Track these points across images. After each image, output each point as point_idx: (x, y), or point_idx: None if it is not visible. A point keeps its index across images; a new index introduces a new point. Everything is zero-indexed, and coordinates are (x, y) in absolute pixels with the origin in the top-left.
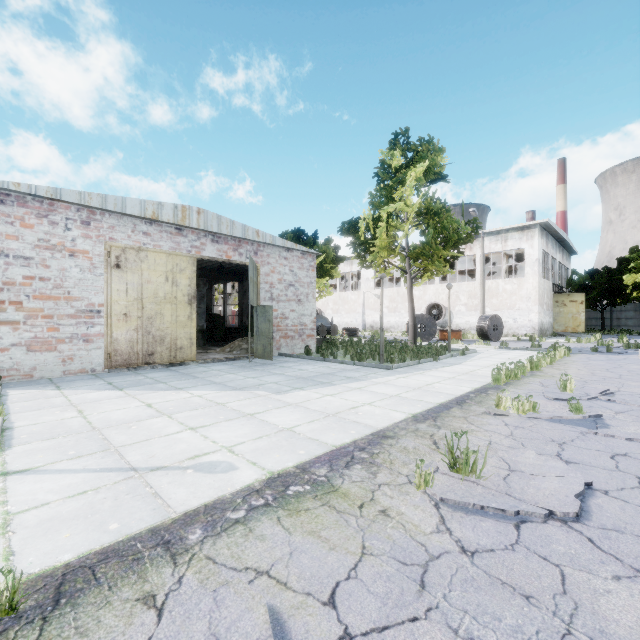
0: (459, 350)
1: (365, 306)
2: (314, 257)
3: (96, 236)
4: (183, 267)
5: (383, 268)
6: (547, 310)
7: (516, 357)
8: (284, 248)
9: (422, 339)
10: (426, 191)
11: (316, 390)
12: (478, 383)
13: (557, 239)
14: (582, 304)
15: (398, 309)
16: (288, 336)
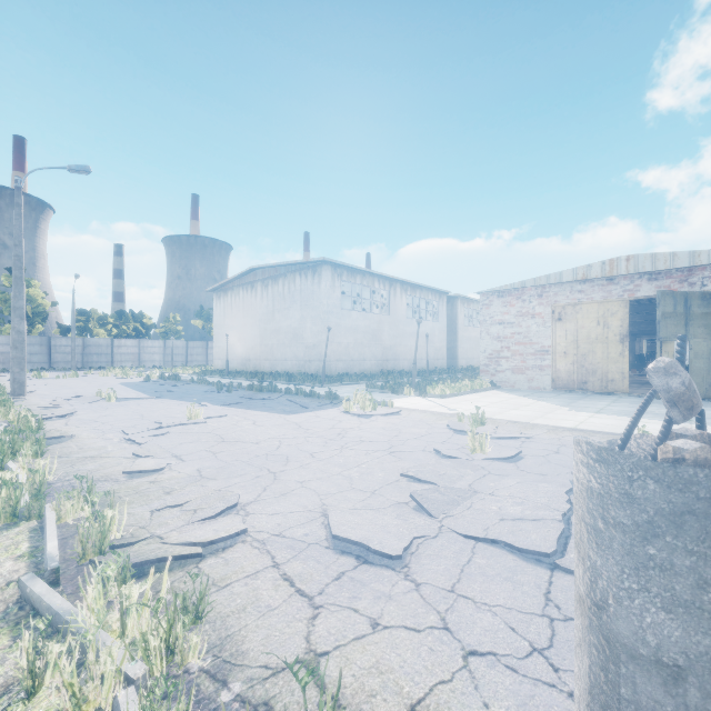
0: None
1: None
2: None
3: (546, 302)
4: (614, 311)
5: None
6: None
7: None
8: None
9: None
10: None
11: (600, 415)
12: None
13: None
14: None
15: None
16: None
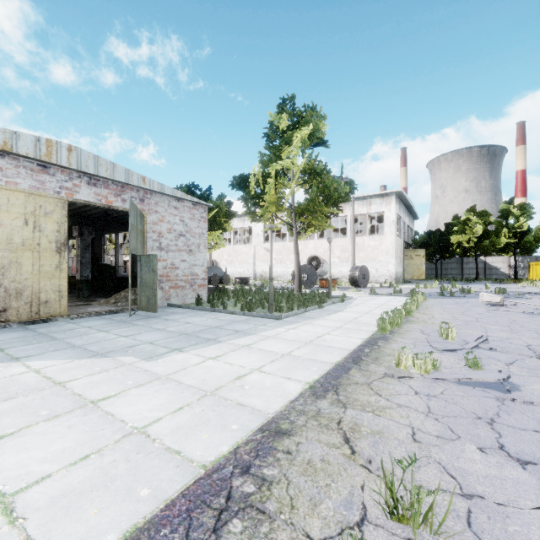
0: (338, 297)
1: (256, 258)
2: (206, 209)
3: None
4: (49, 210)
5: (272, 222)
6: (400, 262)
7: (386, 302)
8: (174, 197)
9: (305, 287)
10: (310, 154)
11: (197, 351)
12: (365, 333)
13: (406, 206)
14: (424, 257)
15: (284, 260)
16: (178, 286)
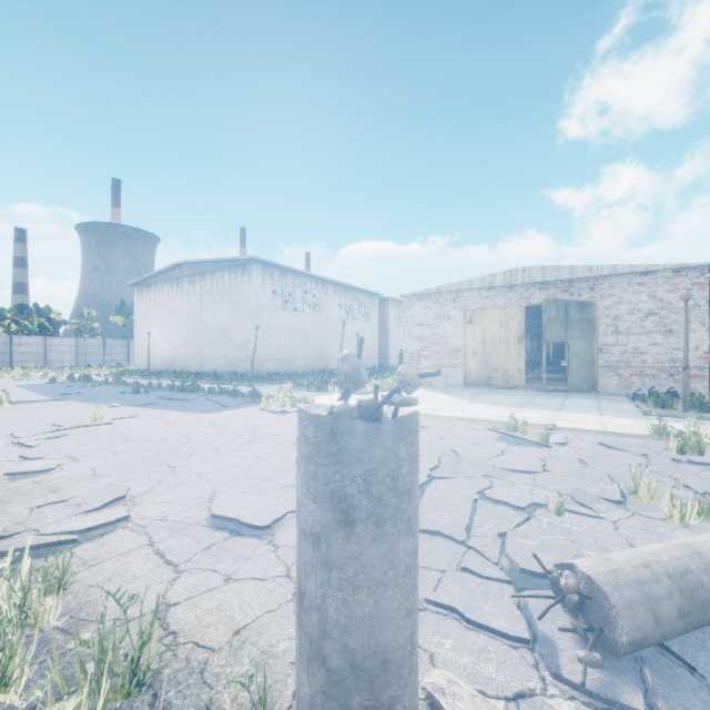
0: None
1: None
2: (704, 270)
3: (459, 306)
4: (513, 315)
5: None
6: None
7: None
8: (638, 273)
9: None
10: None
11: (493, 406)
12: (642, 433)
13: None
14: None
15: None
16: (645, 374)
